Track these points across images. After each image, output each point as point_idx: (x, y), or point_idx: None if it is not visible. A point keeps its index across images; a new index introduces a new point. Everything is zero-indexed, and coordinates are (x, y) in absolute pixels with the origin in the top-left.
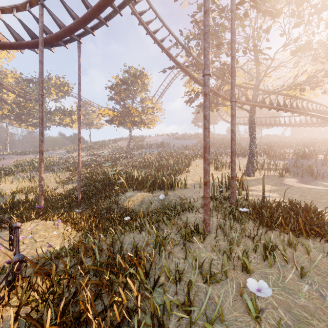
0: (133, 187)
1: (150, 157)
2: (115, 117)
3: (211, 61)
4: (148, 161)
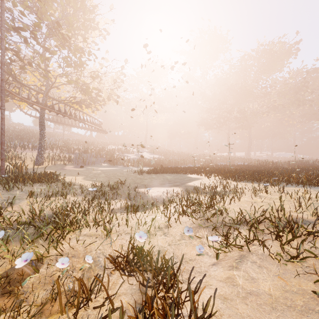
0: None
1: None
2: None
3: None
4: None
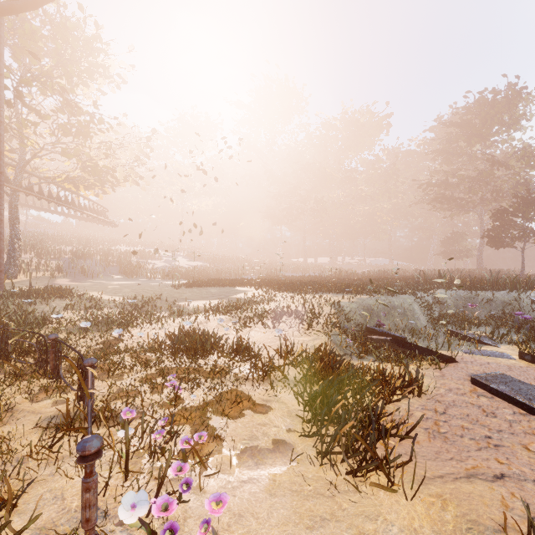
0: None
1: None
2: None
3: None
4: None
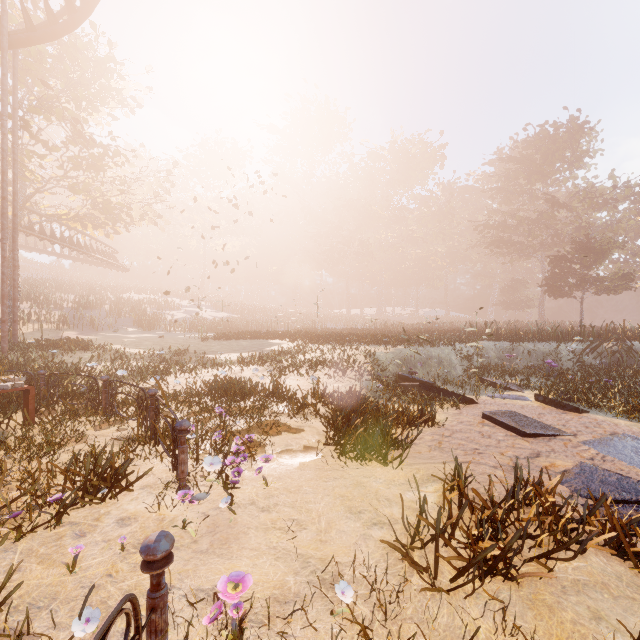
0: None
1: None
2: None
3: None
4: None
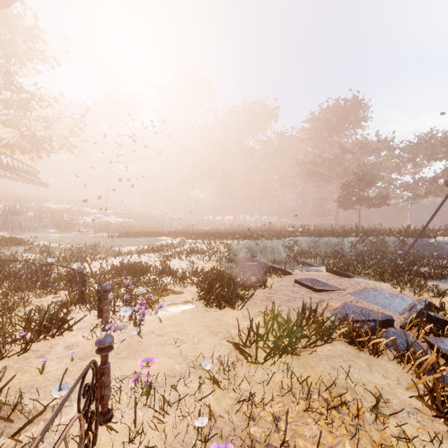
0: None
1: None
2: None
3: None
4: None
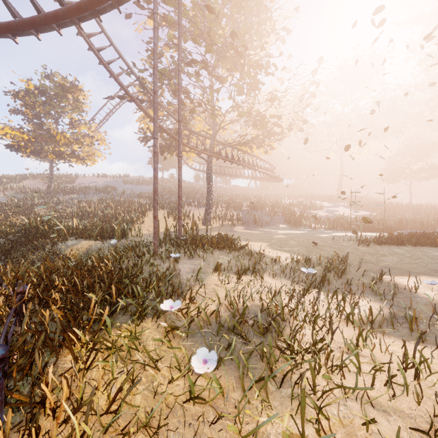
0: (75, 236)
1: (89, 205)
2: (24, 142)
3: (168, 103)
4: (86, 210)
